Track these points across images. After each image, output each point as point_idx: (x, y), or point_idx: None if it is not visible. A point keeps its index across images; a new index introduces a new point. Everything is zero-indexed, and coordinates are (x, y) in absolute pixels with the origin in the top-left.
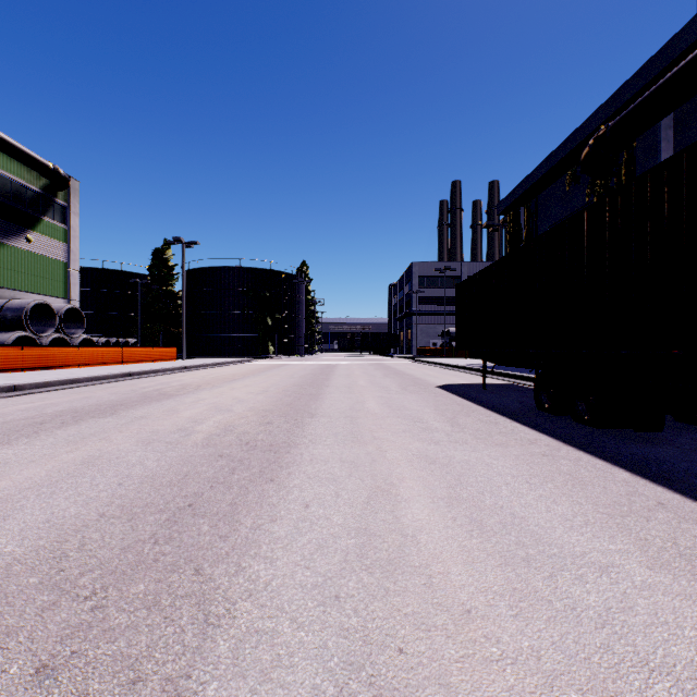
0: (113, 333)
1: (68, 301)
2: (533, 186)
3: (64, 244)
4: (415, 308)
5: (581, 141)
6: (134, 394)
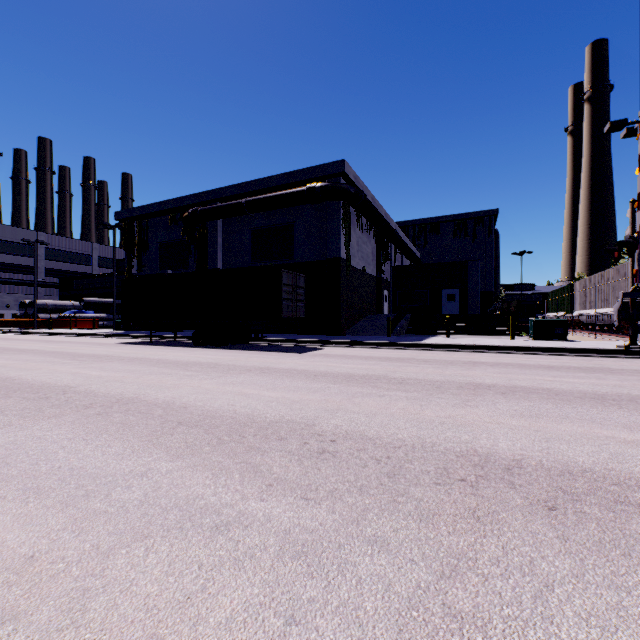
0: None
1: None
2: (148, 214)
3: None
4: None
5: (182, 205)
6: None
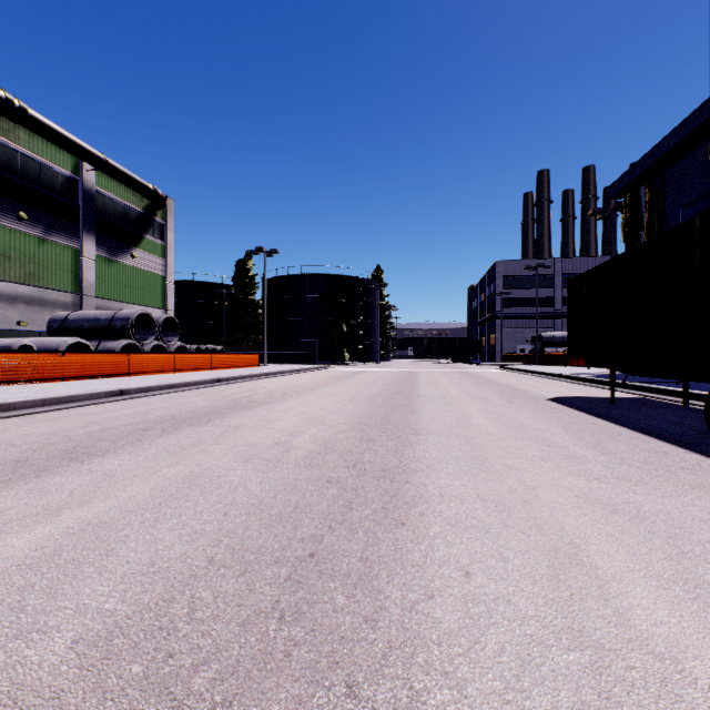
0: (202, 341)
1: (165, 311)
2: (660, 160)
3: (162, 259)
4: (499, 311)
5: None
6: (225, 401)
